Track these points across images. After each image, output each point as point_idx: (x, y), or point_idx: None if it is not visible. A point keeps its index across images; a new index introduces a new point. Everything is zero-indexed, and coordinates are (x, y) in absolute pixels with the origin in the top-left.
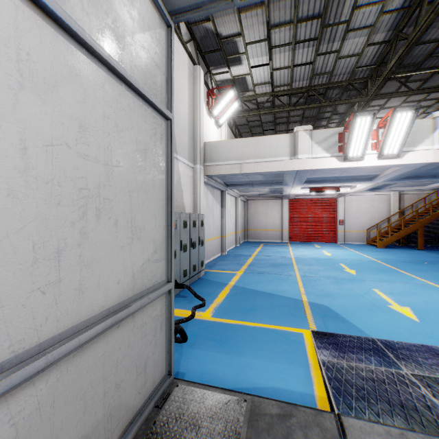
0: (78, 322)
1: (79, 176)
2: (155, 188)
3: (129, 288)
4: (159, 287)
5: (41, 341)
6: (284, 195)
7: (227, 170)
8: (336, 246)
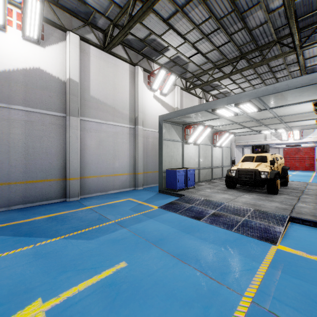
0: (226, 165)
1: (226, 156)
2: (229, 155)
3: (228, 164)
4: (230, 165)
5: (225, 165)
6: (277, 147)
7: (242, 144)
8: (308, 172)
